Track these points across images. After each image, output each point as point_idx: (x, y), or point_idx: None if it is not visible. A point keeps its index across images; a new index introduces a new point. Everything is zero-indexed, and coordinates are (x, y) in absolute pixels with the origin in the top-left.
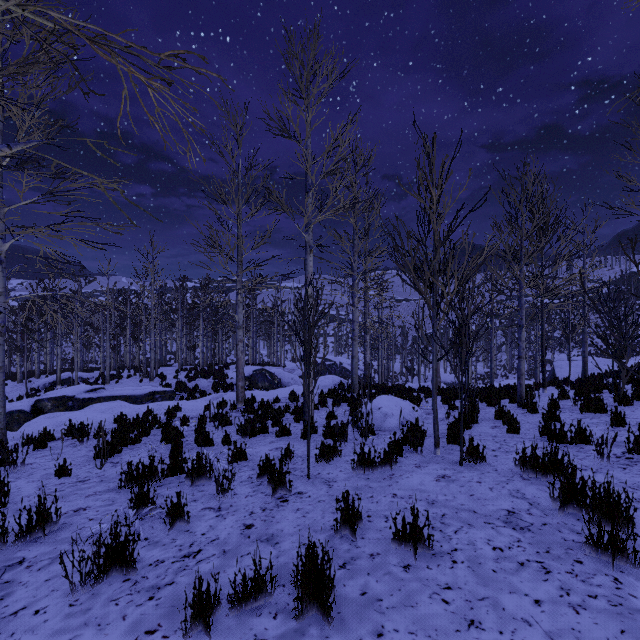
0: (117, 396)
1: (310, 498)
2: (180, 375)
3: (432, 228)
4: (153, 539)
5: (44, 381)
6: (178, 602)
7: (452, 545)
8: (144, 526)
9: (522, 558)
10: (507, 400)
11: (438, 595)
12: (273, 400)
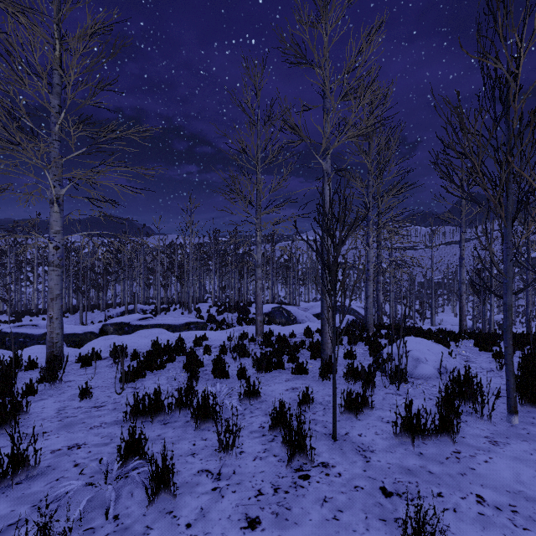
0: (161, 324)
1: (340, 478)
2: (212, 310)
3: (508, 109)
4: (123, 520)
5: (117, 311)
6: None
7: None
8: (123, 490)
9: None
10: None
11: None
12: (289, 335)
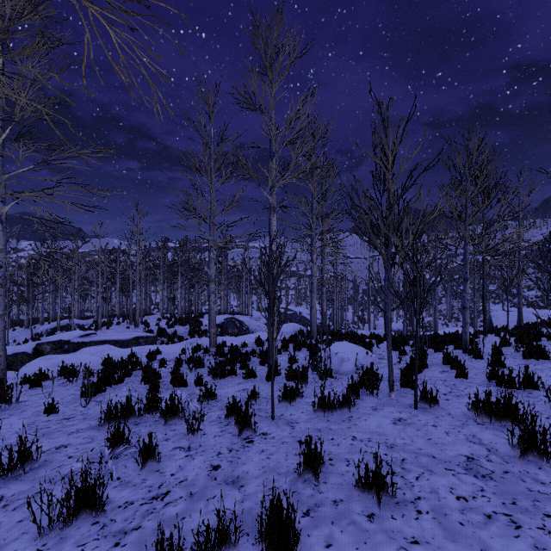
0: (106, 340)
1: (274, 439)
2: (161, 322)
3: (387, 187)
4: (125, 479)
5: (46, 327)
6: (142, 550)
7: (415, 493)
8: (118, 465)
9: (488, 510)
10: (452, 346)
11: (405, 550)
12: (241, 345)
